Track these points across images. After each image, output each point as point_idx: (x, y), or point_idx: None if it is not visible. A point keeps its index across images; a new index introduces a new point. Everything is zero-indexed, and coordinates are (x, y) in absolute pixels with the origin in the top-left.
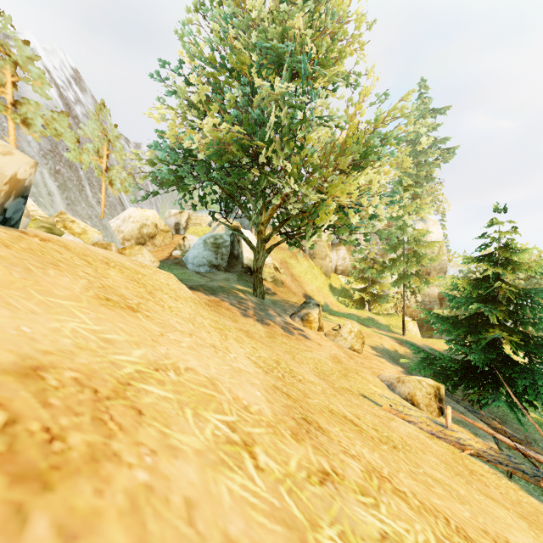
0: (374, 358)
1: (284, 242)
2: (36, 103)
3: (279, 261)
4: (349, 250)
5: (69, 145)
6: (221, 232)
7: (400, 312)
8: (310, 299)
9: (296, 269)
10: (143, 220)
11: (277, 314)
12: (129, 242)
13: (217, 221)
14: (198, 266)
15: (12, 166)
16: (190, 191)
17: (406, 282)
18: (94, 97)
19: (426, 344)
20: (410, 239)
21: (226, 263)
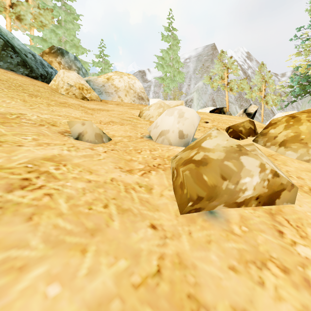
0: None
1: None
2: (234, 80)
3: None
4: None
5: (246, 92)
6: None
7: None
8: None
9: None
10: None
11: None
12: None
13: None
14: None
15: (255, 109)
16: None
17: None
18: (256, 60)
19: None
20: None
21: None
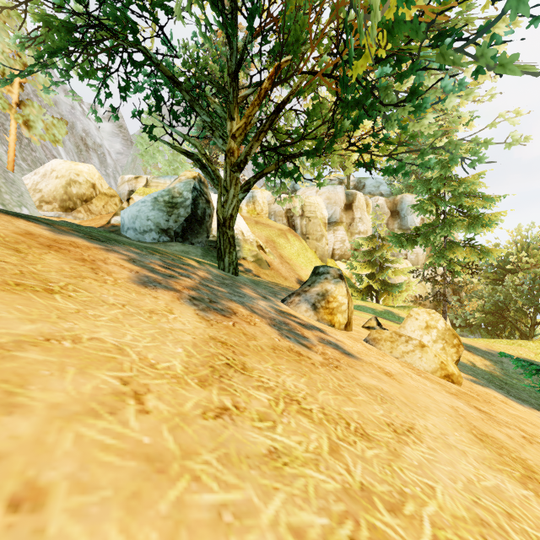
0: (483, 392)
1: (270, 219)
2: None
3: (264, 239)
4: (348, 231)
5: None
6: (179, 186)
7: (439, 301)
8: (327, 267)
9: (286, 250)
10: (71, 174)
11: (260, 295)
12: (49, 205)
13: (155, 138)
14: (140, 233)
15: None
16: (105, 83)
17: (452, 256)
18: None
19: (486, 347)
20: (454, 194)
21: (185, 230)
